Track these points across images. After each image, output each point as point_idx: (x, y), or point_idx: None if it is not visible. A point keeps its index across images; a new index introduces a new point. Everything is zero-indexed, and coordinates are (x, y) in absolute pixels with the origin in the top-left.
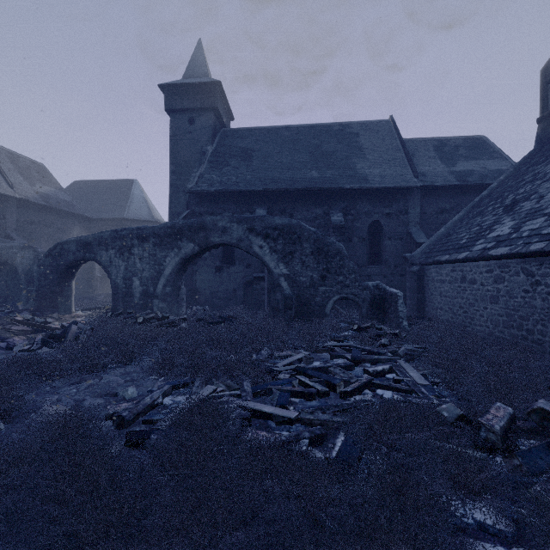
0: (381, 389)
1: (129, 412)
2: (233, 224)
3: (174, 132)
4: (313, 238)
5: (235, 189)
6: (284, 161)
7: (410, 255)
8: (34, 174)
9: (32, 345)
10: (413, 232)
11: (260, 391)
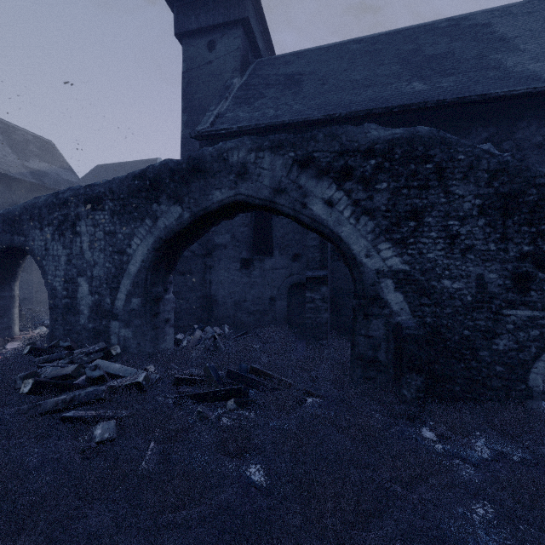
0: None
1: None
2: (262, 154)
3: (187, 66)
4: (485, 167)
5: (272, 122)
6: (357, 78)
7: None
8: (33, 149)
9: None
10: None
11: None
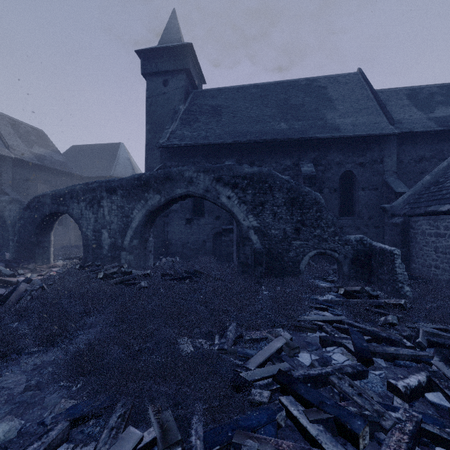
0: (445, 448)
1: None
2: (199, 174)
3: (149, 94)
4: (286, 187)
5: (204, 142)
6: (253, 115)
7: (390, 206)
8: (33, 138)
9: None
10: (391, 181)
11: (220, 448)
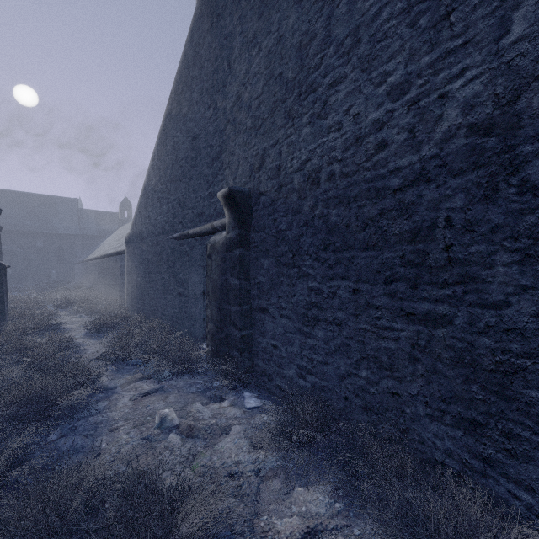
0: None
1: None
2: None
3: None
4: (23, 254)
5: None
6: (11, 213)
7: (72, 260)
8: None
9: None
10: (77, 251)
11: None
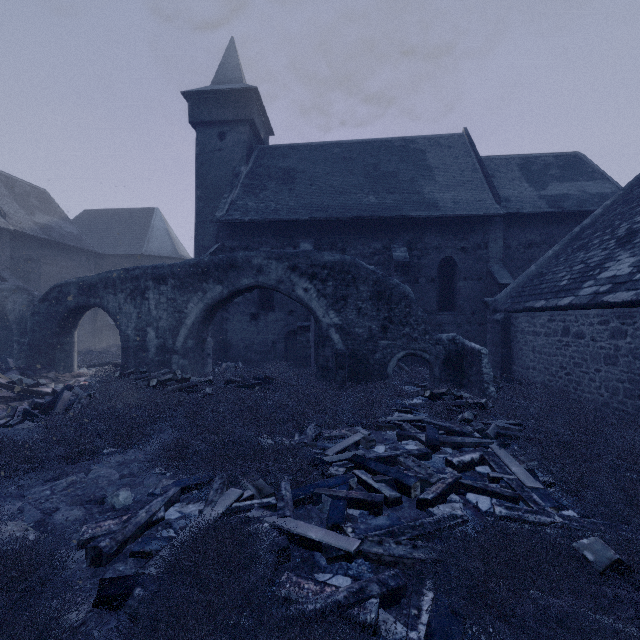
0: (474, 493)
1: (111, 539)
2: (271, 262)
3: (200, 150)
4: (371, 279)
5: (274, 218)
6: (335, 183)
7: (492, 300)
8: (34, 201)
9: (11, 418)
10: (495, 271)
11: (304, 497)
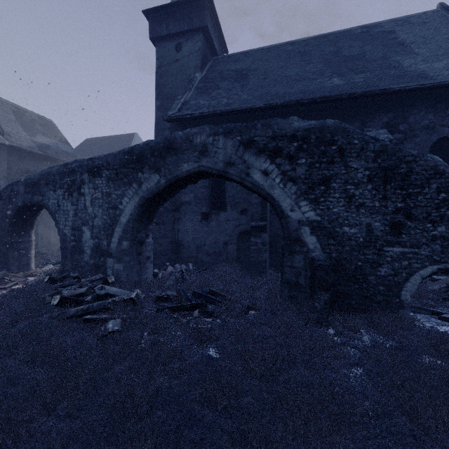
0: None
1: None
2: (217, 138)
3: (159, 63)
4: (372, 148)
5: (225, 109)
6: (291, 74)
7: None
8: (38, 127)
9: None
10: None
11: None
